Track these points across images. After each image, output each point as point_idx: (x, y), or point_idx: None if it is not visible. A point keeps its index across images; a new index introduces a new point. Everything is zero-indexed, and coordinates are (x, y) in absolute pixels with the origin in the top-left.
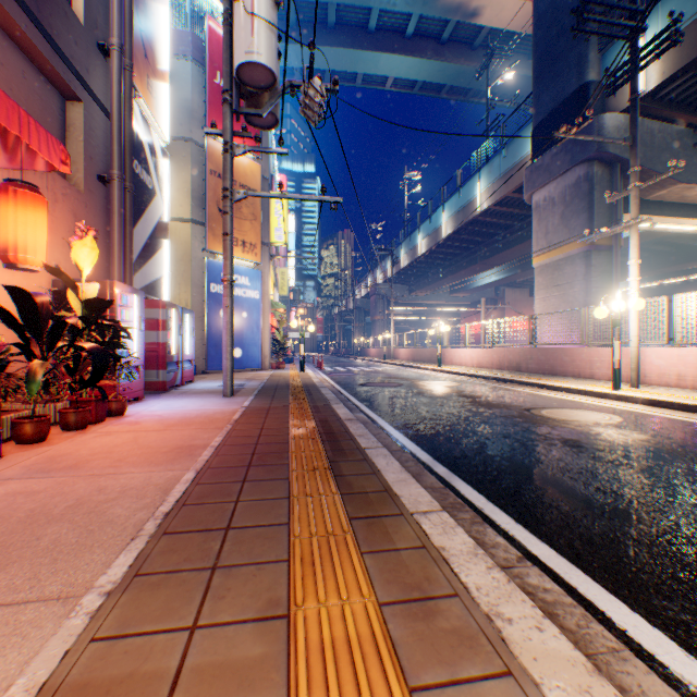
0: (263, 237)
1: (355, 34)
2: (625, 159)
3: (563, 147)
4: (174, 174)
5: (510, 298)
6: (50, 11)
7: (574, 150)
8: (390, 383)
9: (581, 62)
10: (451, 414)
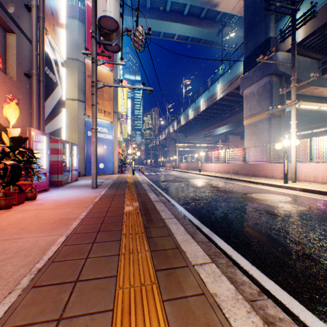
0: (114, 109)
1: (159, 13)
2: (287, 74)
3: (258, 68)
4: (69, 76)
5: (231, 140)
6: None
7: (263, 69)
8: (176, 180)
9: (266, 28)
10: (207, 196)
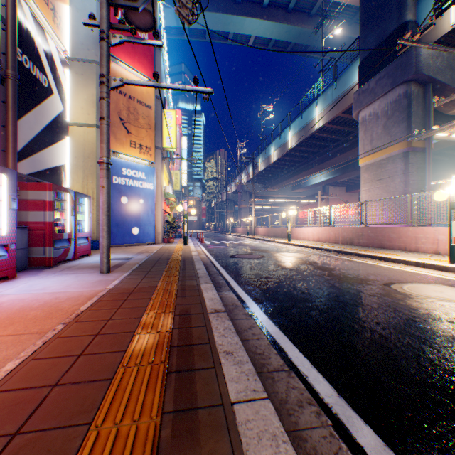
0: (156, 143)
1: (227, 3)
2: (437, 80)
3: (386, 73)
4: (83, 89)
5: (332, 193)
6: None
7: (395, 74)
8: (254, 255)
9: (400, 6)
10: (319, 292)
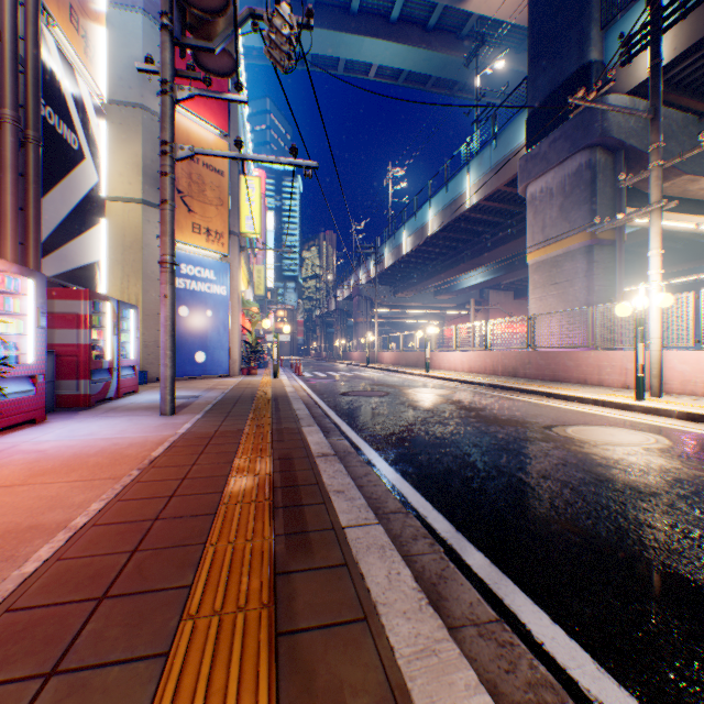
0: (231, 226)
1: (337, 15)
2: (630, 146)
3: (563, 133)
4: (122, 146)
5: (494, 301)
6: None
7: (575, 136)
8: (376, 392)
9: (582, 40)
10: (457, 436)
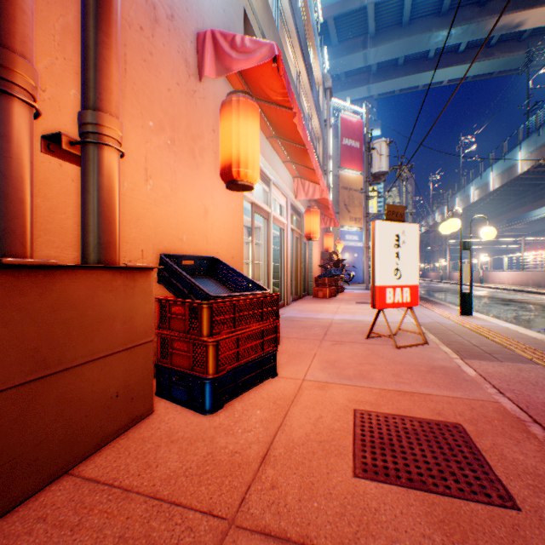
0: (363, 214)
1: (417, 63)
2: None
3: None
4: None
5: None
6: None
7: None
8: (440, 291)
9: None
10: None
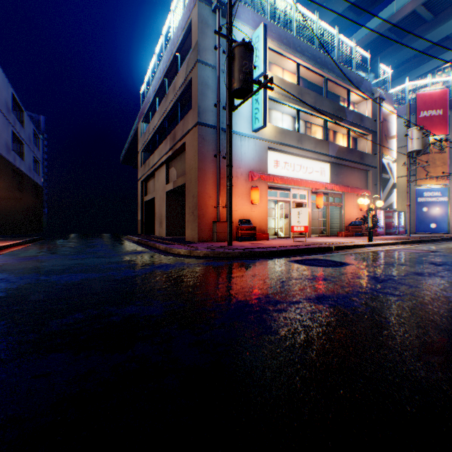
0: (449, 171)
1: None
2: None
3: None
4: (400, 160)
5: None
6: (364, 160)
7: None
8: None
9: None
10: None
